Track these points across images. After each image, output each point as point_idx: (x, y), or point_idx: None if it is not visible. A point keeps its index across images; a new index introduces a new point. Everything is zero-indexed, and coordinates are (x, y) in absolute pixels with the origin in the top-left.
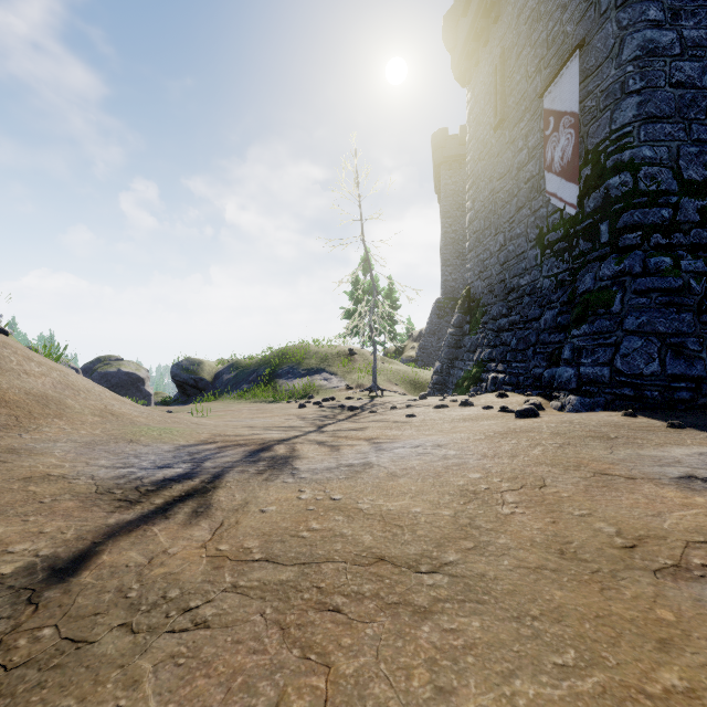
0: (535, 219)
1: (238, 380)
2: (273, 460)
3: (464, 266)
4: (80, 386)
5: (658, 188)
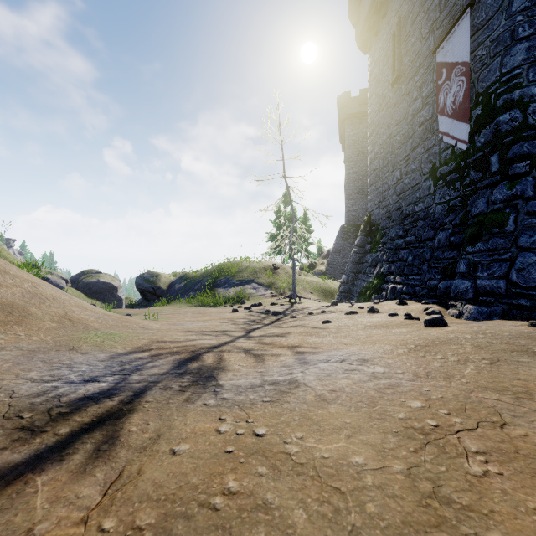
0: (428, 155)
1: (186, 289)
2: (199, 372)
3: (363, 200)
4: (47, 295)
5: None
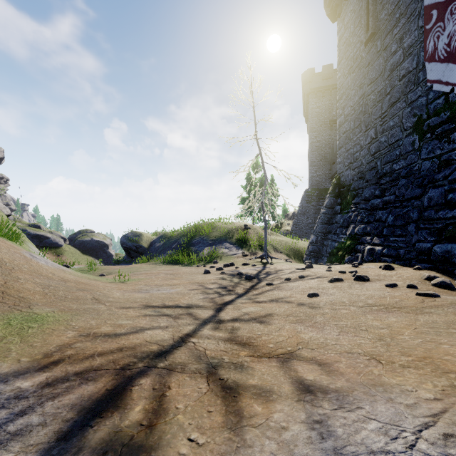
0: (411, 109)
1: (164, 247)
2: None
3: (326, 166)
4: None
5: None
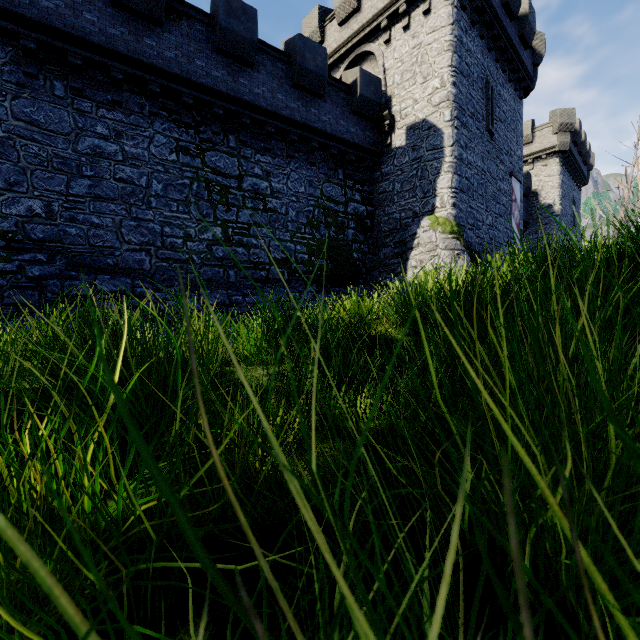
0: (506, 232)
1: None
2: None
3: None
4: None
5: None
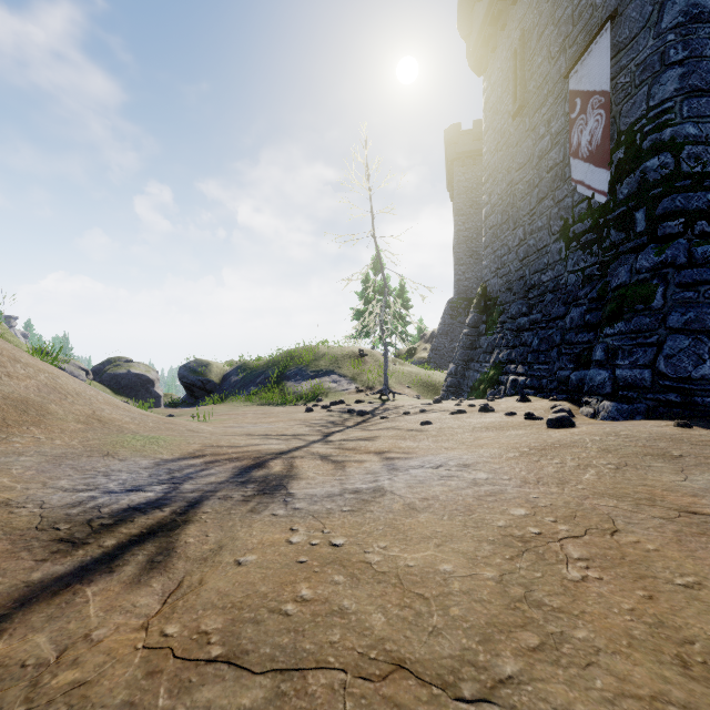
0: (558, 210)
1: (245, 382)
2: (265, 480)
3: (478, 265)
4: (69, 389)
5: (704, 169)
